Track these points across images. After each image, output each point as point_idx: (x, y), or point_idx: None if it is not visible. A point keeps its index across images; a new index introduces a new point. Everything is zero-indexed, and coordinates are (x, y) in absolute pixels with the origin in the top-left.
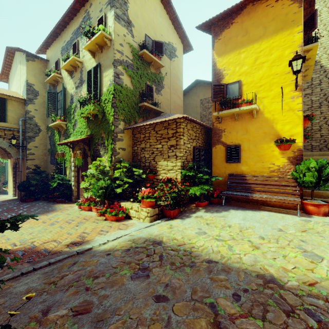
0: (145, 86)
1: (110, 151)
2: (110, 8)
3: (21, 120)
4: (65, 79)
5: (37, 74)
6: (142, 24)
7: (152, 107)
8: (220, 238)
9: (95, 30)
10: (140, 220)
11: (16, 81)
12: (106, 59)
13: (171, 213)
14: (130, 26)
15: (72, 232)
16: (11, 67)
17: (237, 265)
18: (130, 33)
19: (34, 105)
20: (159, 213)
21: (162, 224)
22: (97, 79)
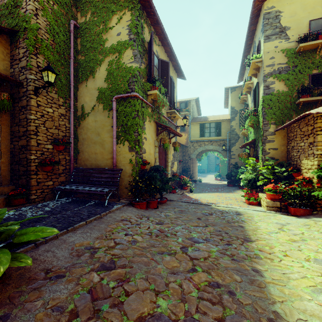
0: (307, 79)
1: (261, 151)
2: (261, 35)
3: (228, 133)
4: (248, 98)
5: (237, 98)
6: (304, 14)
7: (314, 99)
8: (284, 230)
9: (250, 60)
10: (263, 208)
11: (229, 107)
12: (260, 77)
13: (291, 210)
14: (284, 32)
15: (219, 201)
16: (228, 97)
17: (250, 233)
18: (283, 39)
19: (235, 121)
20: (281, 207)
21: (270, 213)
22: (256, 95)
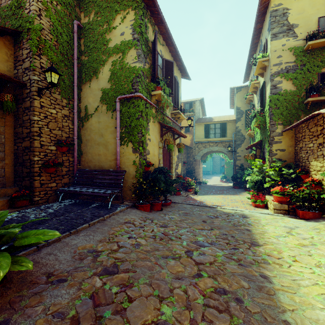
0: (316, 78)
1: (268, 153)
2: (268, 33)
3: (233, 134)
4: (254, 98)
5: (243, 98)
6: (312, 11)
7: (323, 98)
8: (293, 234)
9: (257, 59)
10: (271, 211)
11: (234, 107)
12: (267, 77)
13: (300, 213)
14: (292, 30)
15: (224, 203)
16: (234, 98)
17: (257, 236)
18: (291, 37)
19: (240, 122)
20: (289, 210)
21: (277, 216)
22: (263, 95)
